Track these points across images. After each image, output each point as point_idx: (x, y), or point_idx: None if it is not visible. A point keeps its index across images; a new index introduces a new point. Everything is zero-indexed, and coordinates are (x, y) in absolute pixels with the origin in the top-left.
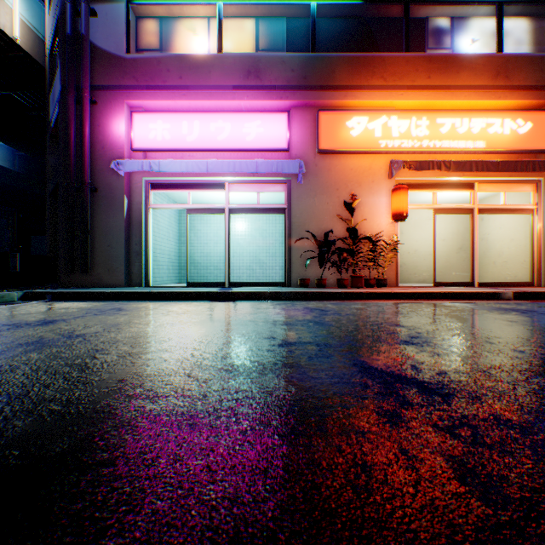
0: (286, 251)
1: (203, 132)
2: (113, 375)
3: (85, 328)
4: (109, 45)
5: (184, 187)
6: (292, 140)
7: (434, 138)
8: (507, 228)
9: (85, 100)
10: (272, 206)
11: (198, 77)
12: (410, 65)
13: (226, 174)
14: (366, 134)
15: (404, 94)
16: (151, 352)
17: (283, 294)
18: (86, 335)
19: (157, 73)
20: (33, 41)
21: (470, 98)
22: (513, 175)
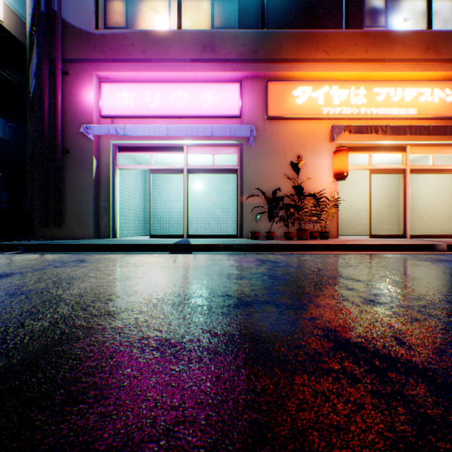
0: (238, 207)
1: (164, 100)
2: (27, 355)
3: (36, 283)
4: (80, 22)
5: (147, 150)
6: (244, 107)
7: (371, 106)
8: (433, 187)
9: (58, 71)
10: (226, 167)
11: (160, 51)
12: (349, 40)
13: (184, 138)
14: (310, 102)
15: (344, 66)
16: (90, 316)
17: (236, 245)
18: (31, 291)
19: (123, 47)
20: (17, 23)
21: (403, 70)
22: (441, 139)
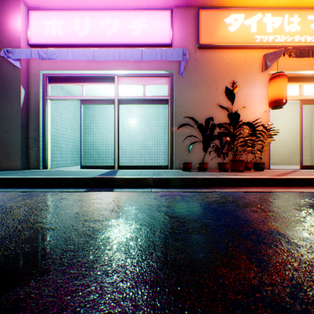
0: (169, 137)
1: (94, 28)
2: None
3: None
4: None
5: (78, 80)
6: (174, 37)
7: (305, 33)
8: None
9: None
10: (157, 97)
11: None
12: None
13: (114, 67)
14: (243, 30)
15: None
16: None
17: (169, 180)
18: None
19: None
20: None
21: None
22: None
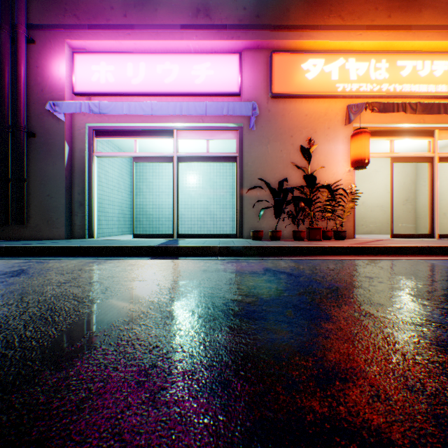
0: (237, 201)
1: (150, 74)
2: None
3: None
4: None
5: (130, 134)
6: (244, 84)
7: (394, 81)
8: None
9: (20, 37)
10: (223, 154)
11: (144, 16)
12: (369, 3)
13: (174, 119)
14: (322, 78)
15: (363, 34)
16: None
17: (236, 248)
18: None
19: (100, 11)
20: None
21: (433, 38)
22: None
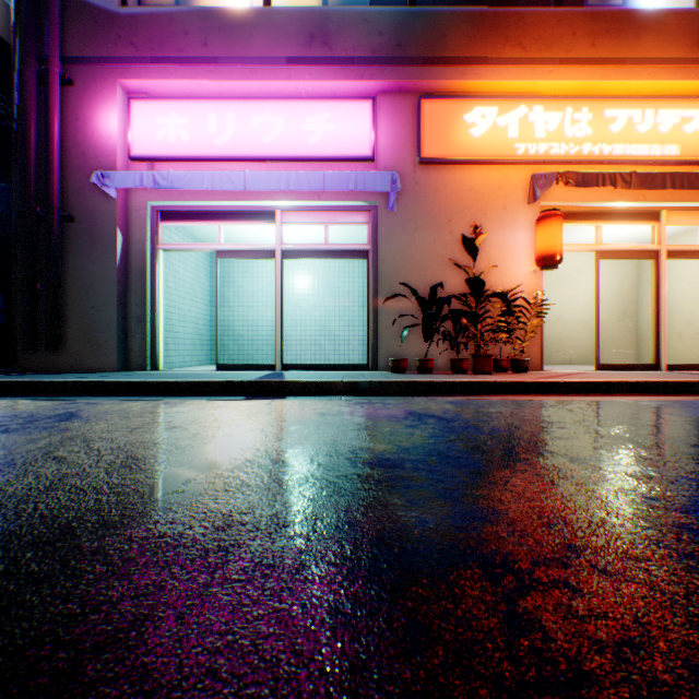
0: (370, 316)
1: (241, 130)
2: None
3: None
4: None
5: (212, 218)
6: (379, 143)
7: (601, 140)
8: None
9: (53, 77)
10: (349, 247)
11: (233, 44)
12: (563, 25)
13: (276, 196)
14: (495, 135)
15: (555, 70)
16: None
17: (367, 385)
18: None
19: (169, 38)
20: None
21: (657, 77)
22: None
